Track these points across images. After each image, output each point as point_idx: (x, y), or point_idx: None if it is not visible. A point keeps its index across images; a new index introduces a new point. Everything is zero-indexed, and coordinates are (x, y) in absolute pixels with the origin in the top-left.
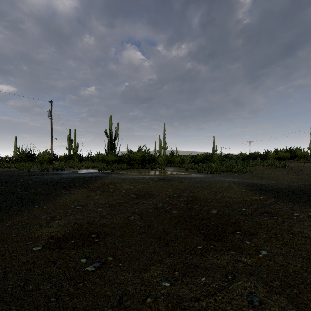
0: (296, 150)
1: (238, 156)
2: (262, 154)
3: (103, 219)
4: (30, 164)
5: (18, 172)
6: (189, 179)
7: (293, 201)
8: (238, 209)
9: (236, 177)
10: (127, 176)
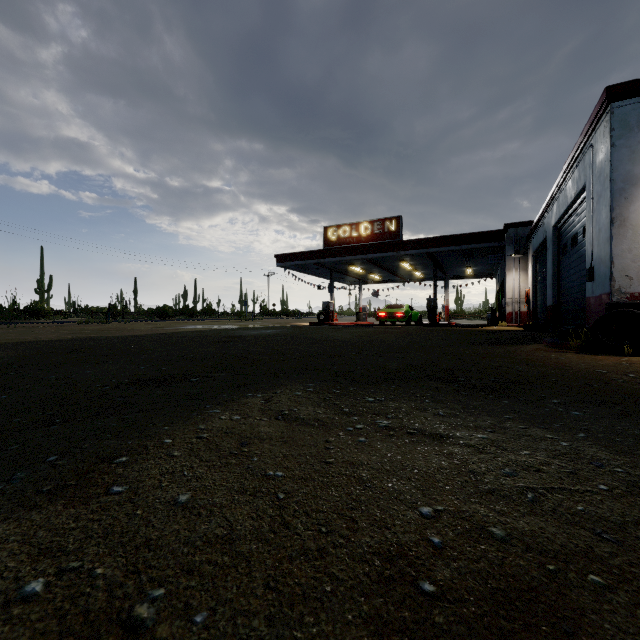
0: None
1: None
2: None
3: None
4: None
5: None
6: None
7: None
8: None
9: None
10: None
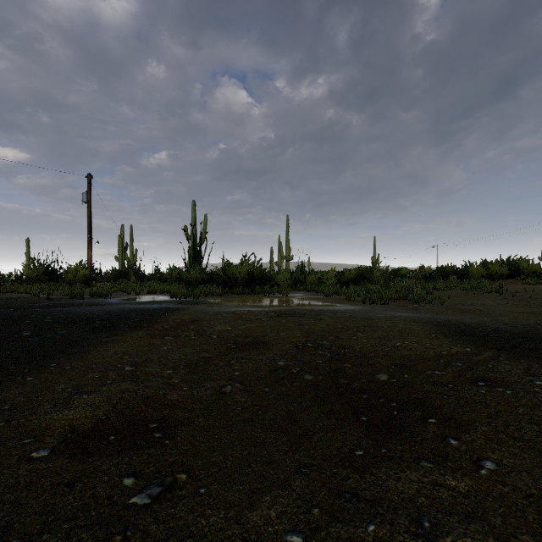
0: (519, 262)
1: (418, 273)
2: (460, 269)
3: (173, 391)
4: (53, 287)
5: (29, 301)
6: (333, 313)
7: (527, 356)
8: (427, 372)
9: (417, 309)
10: (222, 307)
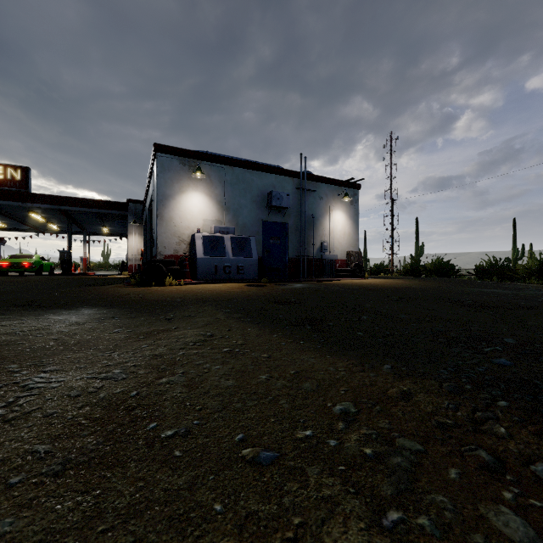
0: None
1: None
2: None
3: (151, 342)
4: None
5: None
6: None
7: None
8: None
9: None
10: None
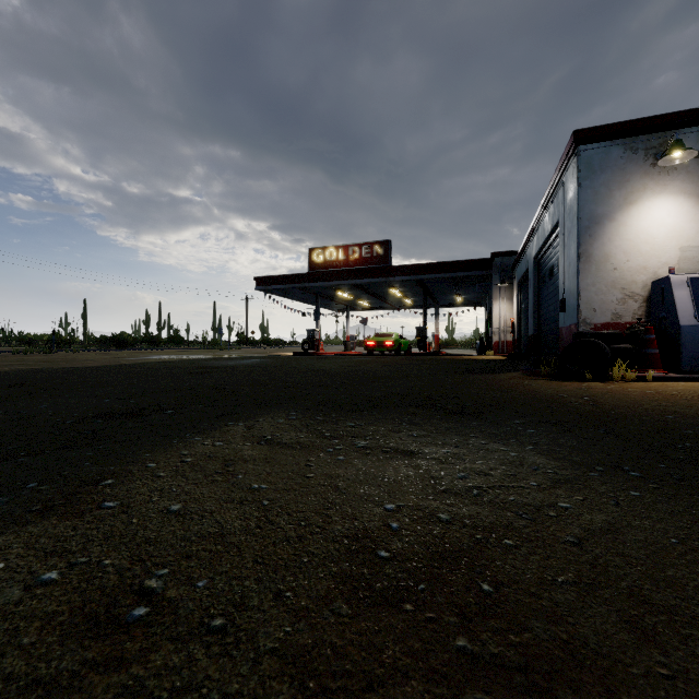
0: None
1: None
2: None
3: None
4: None
5: None
6: None
7: None
8: None
9: None
10: None
